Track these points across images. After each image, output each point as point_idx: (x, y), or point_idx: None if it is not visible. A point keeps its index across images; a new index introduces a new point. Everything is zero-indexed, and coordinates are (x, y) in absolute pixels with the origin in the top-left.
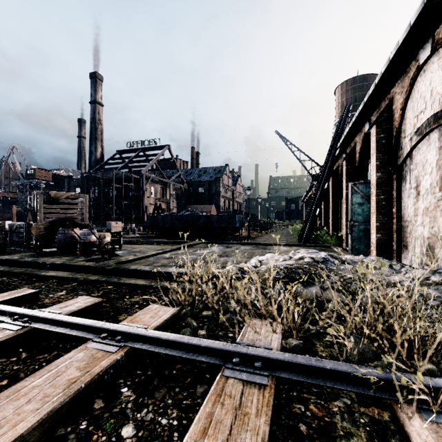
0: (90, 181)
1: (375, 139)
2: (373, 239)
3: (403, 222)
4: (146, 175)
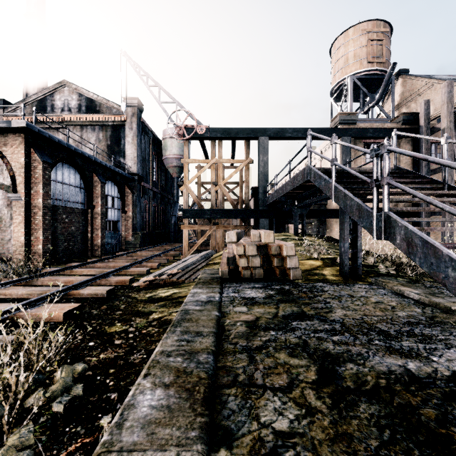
0: None
1: None
2: None
3: None
4: None
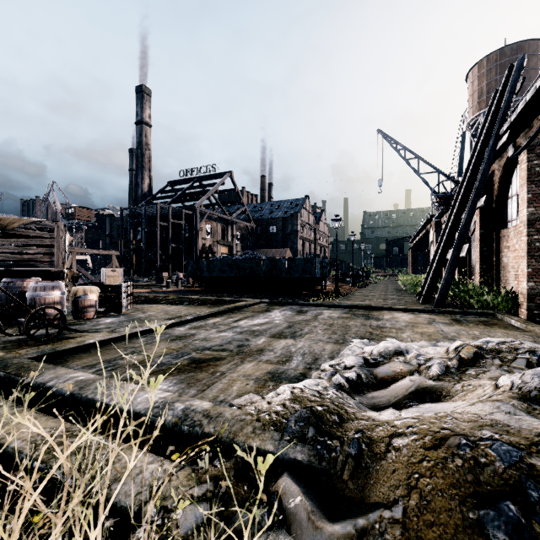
0: (130, 218)
1: None
2: None
3: None
4: (200, 209)
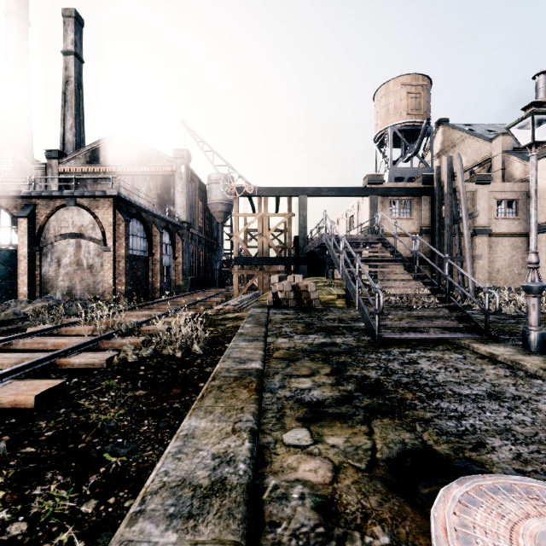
0: None
1: (27, 227)
2: (23, 291)
3: (44, 280)
4: None
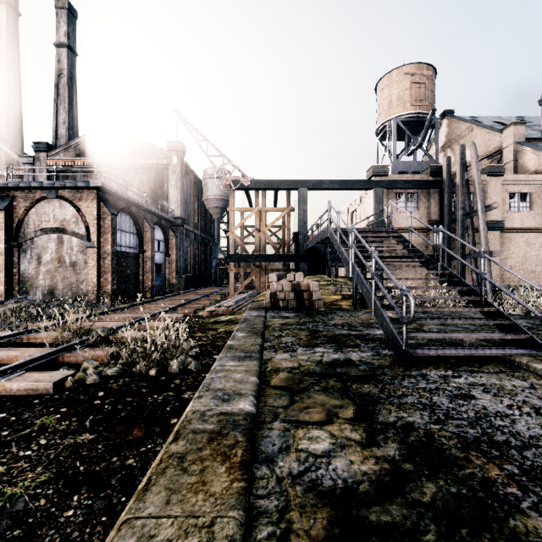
0: None
1: (4, 221)
2: None
3: (24, 278)
4: None
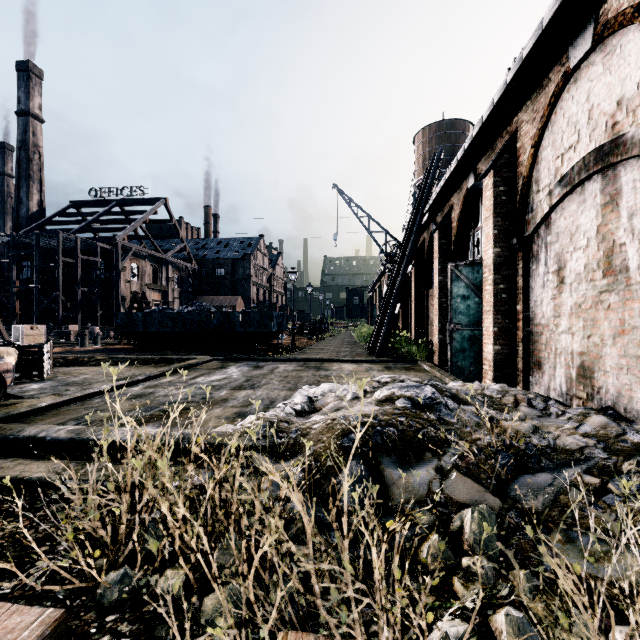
0: (12, 250)
1: (491, 194)
2: (487, 354)
3: (534, 327)
4: (123, 244)
